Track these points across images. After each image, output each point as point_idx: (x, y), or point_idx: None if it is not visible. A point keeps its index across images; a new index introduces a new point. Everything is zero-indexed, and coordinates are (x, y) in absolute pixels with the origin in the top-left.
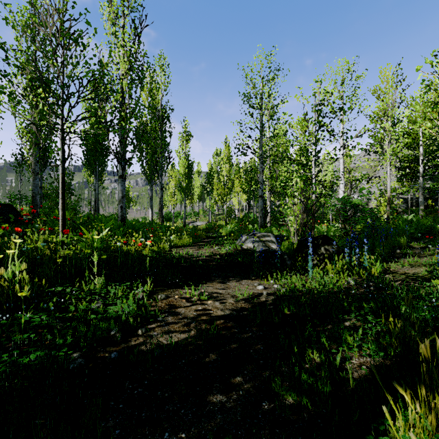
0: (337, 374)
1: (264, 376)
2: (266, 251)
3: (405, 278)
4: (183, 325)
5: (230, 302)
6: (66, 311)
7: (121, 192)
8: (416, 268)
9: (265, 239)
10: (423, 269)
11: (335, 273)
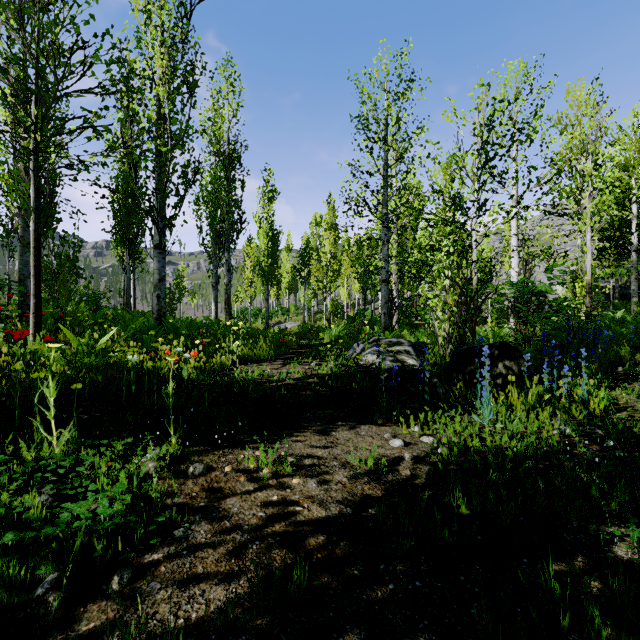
0: None
1: None
2: (400, 370)
3: None
4: (229, 553)
5: (340, 481)
6: None
7: (158, 272)
8: None
9: (396, 348)
10: None
11: (528, 410)
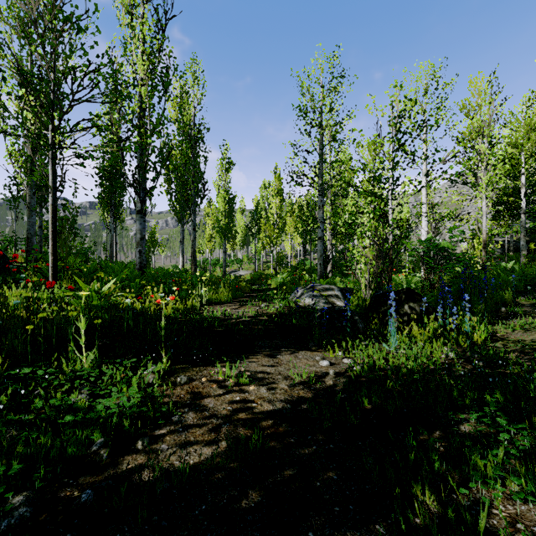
0: None
1: None
2: (330, 310)
3: (522, 348)
4: (210, 430)
5: (282, 388)
6: (30, 406)
7: (140, 232)
8: (532, 333)
9: (328, 293)
10: None
11: (425, 340)
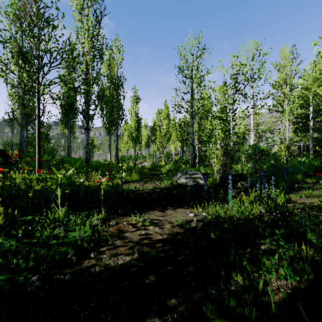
0: (259, 297)
1: (195, 299)
2: (195, 185)
3: (304, 207)
4: (128, 248)
5: (168, 228)
6: (33, 236)
7: (86, 140)
8: (311, 199)
9: (195, 176)
10: (317, 200)
11: (249, 203)
